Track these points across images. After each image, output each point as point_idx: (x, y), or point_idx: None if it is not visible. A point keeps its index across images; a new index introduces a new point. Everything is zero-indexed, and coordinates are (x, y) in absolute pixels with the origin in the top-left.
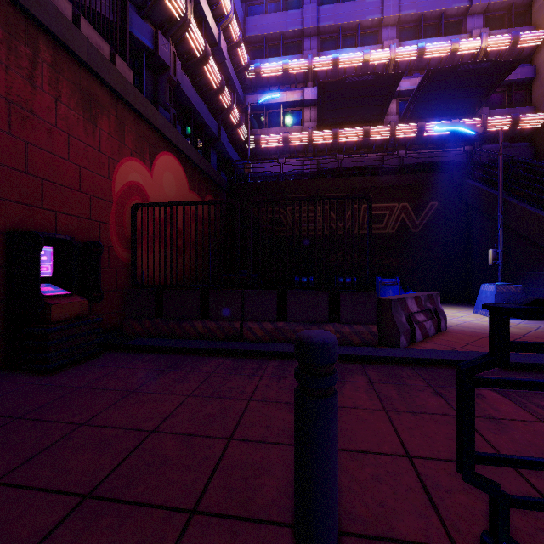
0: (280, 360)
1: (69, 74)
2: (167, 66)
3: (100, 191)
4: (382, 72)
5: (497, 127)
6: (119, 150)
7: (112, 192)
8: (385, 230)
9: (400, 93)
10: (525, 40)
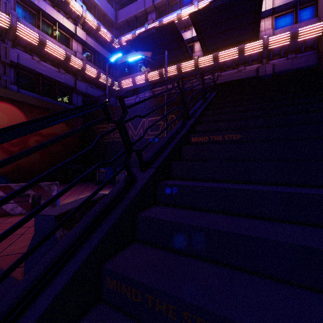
0: None
1: None
2: None
3: None
4: None
5: (278, 43)
6: None
7: None
8: (160, 135)
9: None
10: None
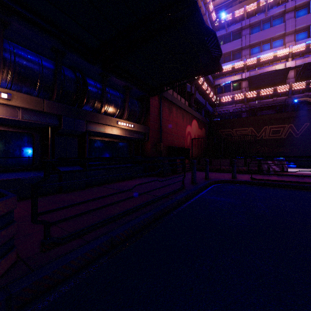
0: (230, 173)
1: (181, 112)
2: (193, 94)
3: (184, 136)
4: (285, 58)
5: None
6: (186, 124)
7: (185, 135)
8: (280, 137)
9: (296, 67)
10: None
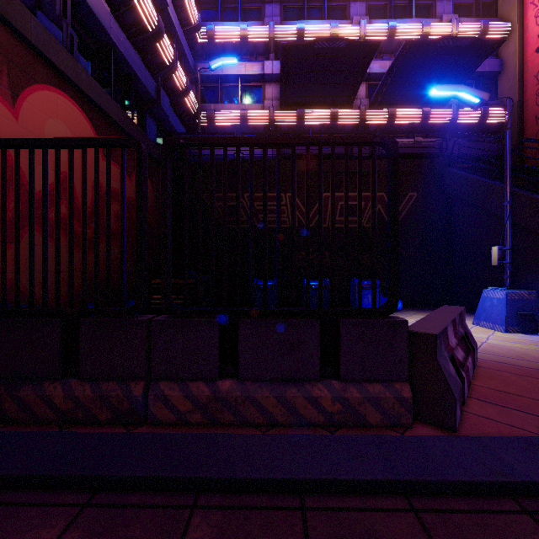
0: (215, 513)
1: None
2: None
3: None
4: None
5: (467, 119)
6: None
7: None
8: None
9: (370, 76)
10: (494, 30)
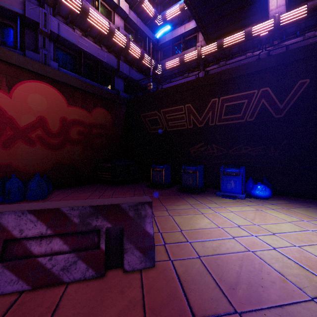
0: None
1: None
2: (37, 23)
3: None
4: None
5: None
6: None
7: None
8: (243, 119)
9: None
10: None
